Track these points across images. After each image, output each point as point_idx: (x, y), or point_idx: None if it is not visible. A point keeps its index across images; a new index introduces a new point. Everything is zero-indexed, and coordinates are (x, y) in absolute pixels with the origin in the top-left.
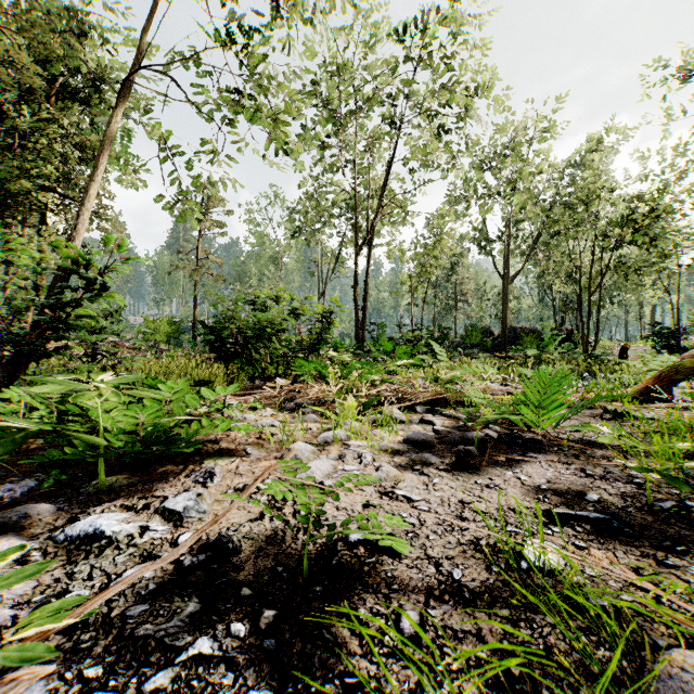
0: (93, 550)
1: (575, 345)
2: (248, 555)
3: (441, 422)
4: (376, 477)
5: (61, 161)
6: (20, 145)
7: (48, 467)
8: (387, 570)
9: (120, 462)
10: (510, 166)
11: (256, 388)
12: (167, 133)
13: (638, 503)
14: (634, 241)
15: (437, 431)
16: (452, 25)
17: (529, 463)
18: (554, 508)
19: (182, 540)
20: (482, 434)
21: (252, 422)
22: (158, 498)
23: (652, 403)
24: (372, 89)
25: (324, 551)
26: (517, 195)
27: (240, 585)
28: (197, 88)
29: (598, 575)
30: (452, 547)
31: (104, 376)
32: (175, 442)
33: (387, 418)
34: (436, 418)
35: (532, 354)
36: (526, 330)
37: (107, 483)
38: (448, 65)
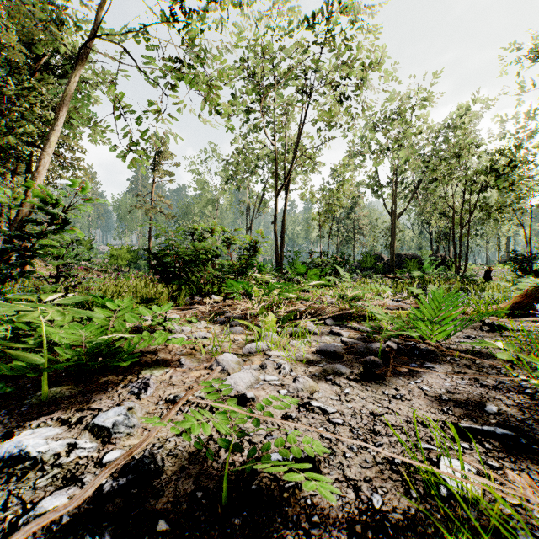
0: (17, 472)
1: (448, 268)
2: (170, 477)
3: (348, 333)
4: (294, 388)
5: (43, 122)
6: (8, 109)
7: (2, 378)
8: (307, 497)
9: (68, 372)
10: (397, 127)
11: (195, 303)
12: (120, 94)
13: (534, 415)
14: (496, 186)
15: (345, 342)
16: (352, 15)
17: (428, 373)
18: (459, 420)
19: (107, 459)
20: (384, 345)
21: (188, 333)
22: (93, 410)
23: (519, 317)
24: (288, 66)
25: (244, 472)
26: (403, 150)
27: (157, 515)
28: (146, 58)
29: (519, 502)
30: (369, 466)
31: (53, 297)
32: (115, 355)
33: (302, 330)
34: (343, 330)
35: (417, 275)
36: (409, 256)
37: (51, 394)
38: (348, 47)
